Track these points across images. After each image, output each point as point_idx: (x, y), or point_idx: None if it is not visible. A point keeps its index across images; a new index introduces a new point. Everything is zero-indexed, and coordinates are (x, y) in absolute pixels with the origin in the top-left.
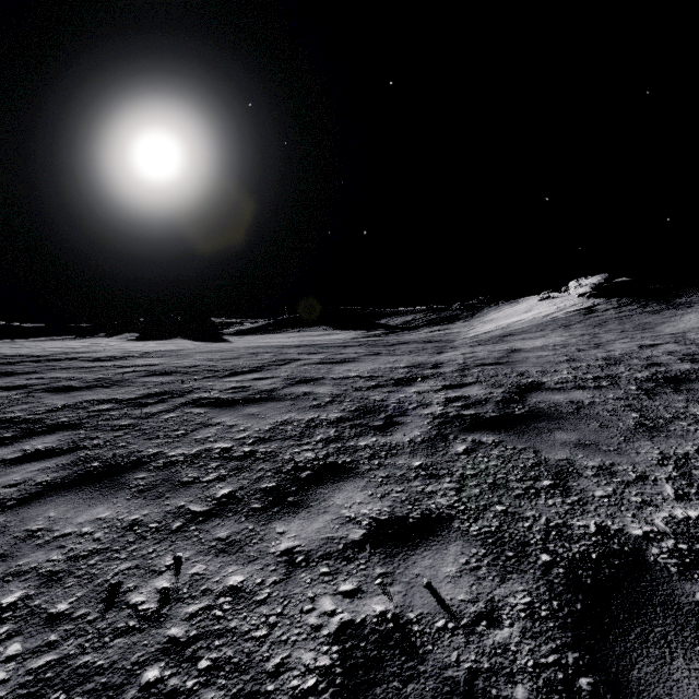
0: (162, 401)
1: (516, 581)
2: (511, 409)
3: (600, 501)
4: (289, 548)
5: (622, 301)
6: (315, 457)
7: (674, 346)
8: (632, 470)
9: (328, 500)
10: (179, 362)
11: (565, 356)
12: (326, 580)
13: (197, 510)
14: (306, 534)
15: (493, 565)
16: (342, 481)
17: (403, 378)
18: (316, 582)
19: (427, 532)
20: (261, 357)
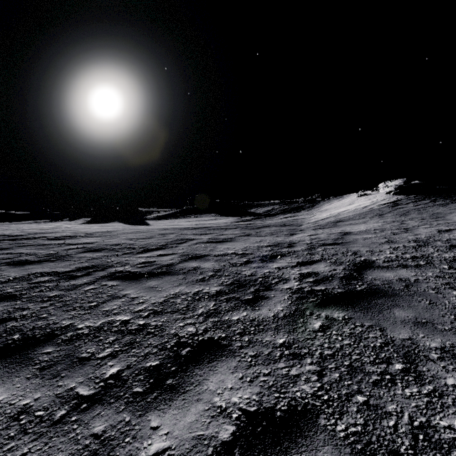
0: (87, 274)
1: None
2: (353, 285)
3: (455, 392)
4: (159, 452)
5: (417, 197)
6: (195, 331)
7: None
8: None
9: (202, 384)
10: (110, 240)
11: (384, 238)
12: None
13: (83, 394)
14: (178, 431)
15: None
16: (216, 360)
17: (267, 255)
18: None
19: (295, 431)
20: (167, 237)
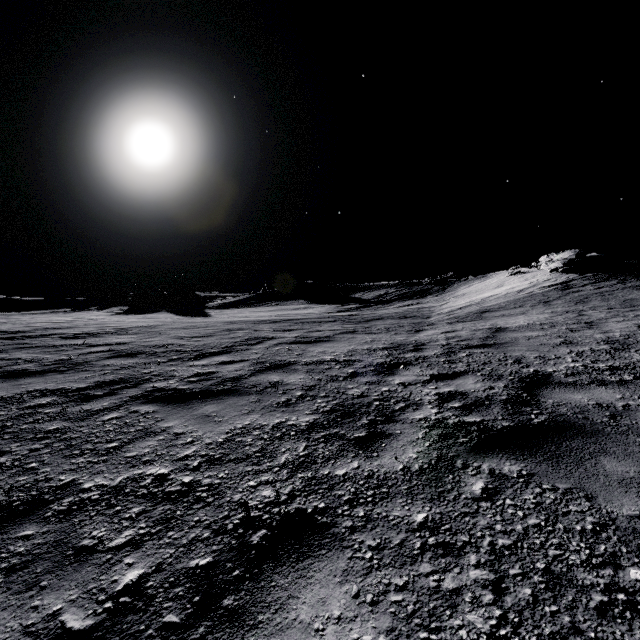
0: (111, 393)
1: None
2: (526, 415)
3: None
4: None
5: (597, 277)
6: (275, 497)
7: None
8: None
9: (287, 608)
10: (150, 340)
11: (558, 337)
12: None
13: (73, 627)
14: None
15: None
16: (311, 555)
17: (383, 363)
18: None
19: None
20: (234, 335)
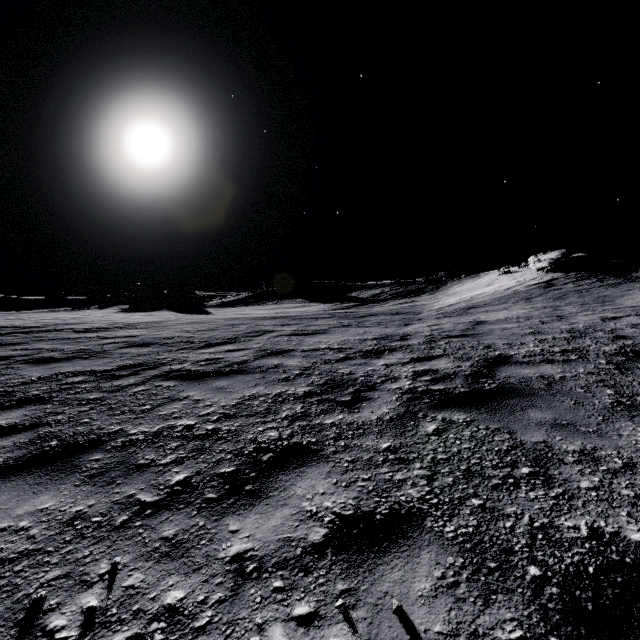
0: (134, 373)
1: (502, 605)
2: (481, 384)
3: (587, 495)
4: (241, 553)
5: (579, 275)
6: (278, 436)
7: (636, 319)
8: (617, 455)
9: (288, 490)
10: (159, 333)
11: (529, 328)
12: (278, 599)
13: (146, 500)
14: (261, 534)
15: (473, 580)
16: (305, 465)
17: (371, 350)
18: (266, 602)
19: (396, 533)
20: (237, 329)
